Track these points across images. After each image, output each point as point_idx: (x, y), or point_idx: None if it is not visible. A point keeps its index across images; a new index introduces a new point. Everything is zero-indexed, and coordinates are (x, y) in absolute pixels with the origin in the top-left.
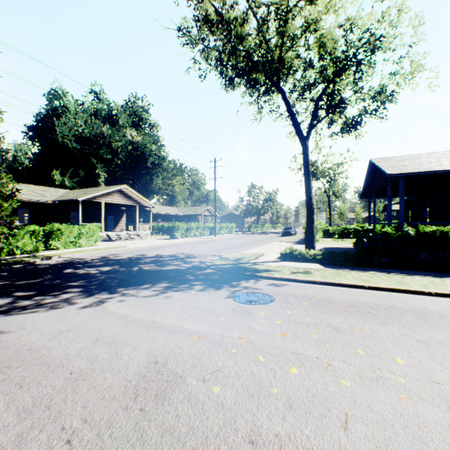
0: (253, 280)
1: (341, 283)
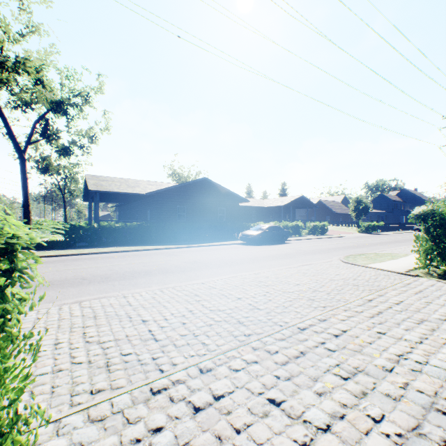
0: None
1: (44, 255)
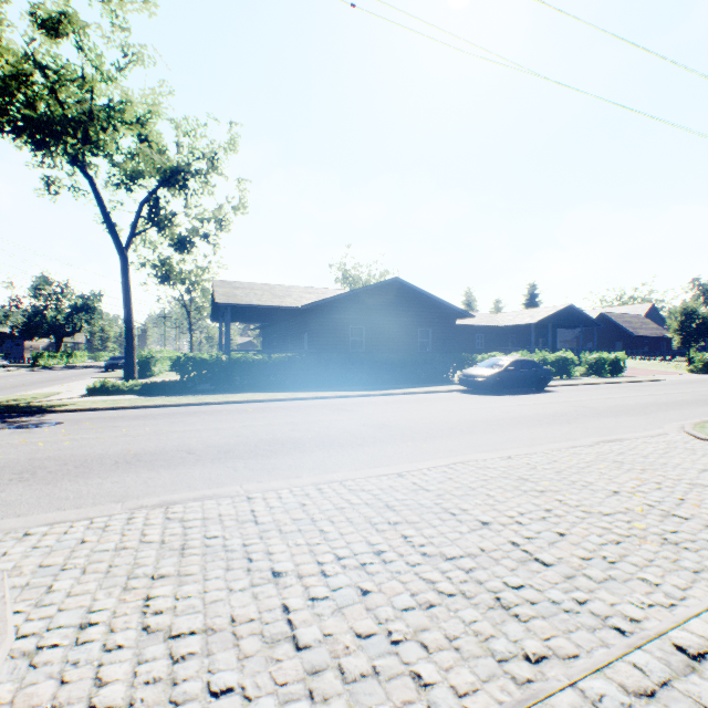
0: (40, 416)
1: (147, 405)
